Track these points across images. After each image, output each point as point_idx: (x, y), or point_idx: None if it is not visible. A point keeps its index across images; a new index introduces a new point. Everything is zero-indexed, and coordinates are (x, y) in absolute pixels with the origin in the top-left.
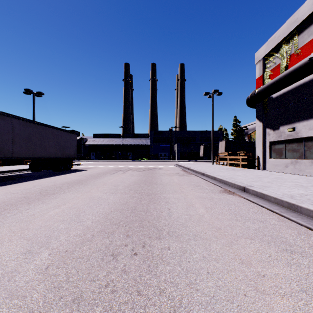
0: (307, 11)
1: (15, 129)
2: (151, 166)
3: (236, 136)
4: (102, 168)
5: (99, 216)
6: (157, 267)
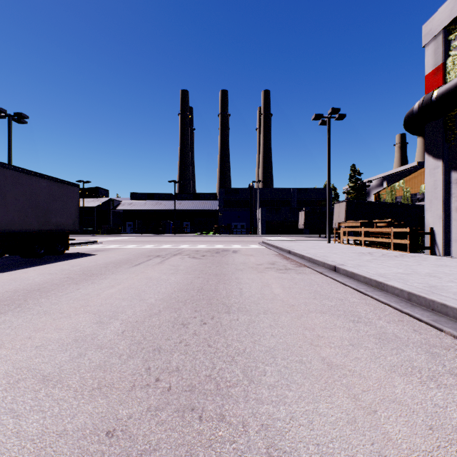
0: None
1: None
2: (219, 245)
3: (355, 196)
4: (129, 250)
5: None
6: None
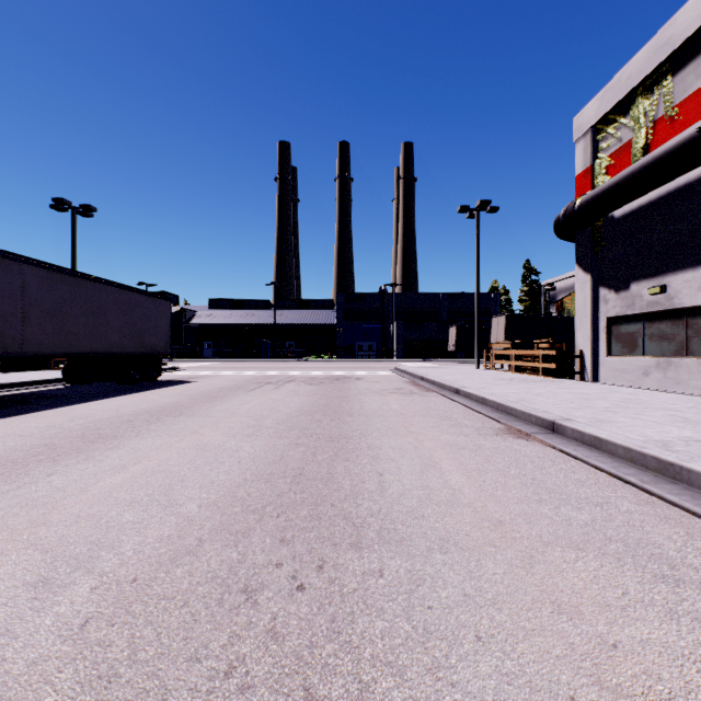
0: (694, 19)
1: (30, 289)
2: (338, 372)
3: (530, 306)
4: (229, 377)
5: (217, 491)
6: (354, 623)
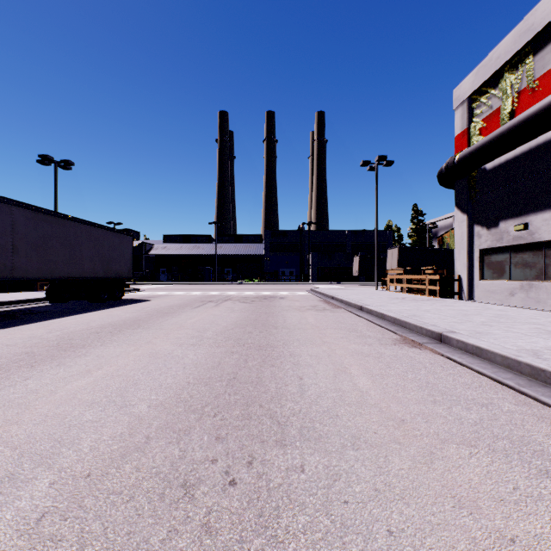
0: None
1: (18, 226)
2: (266, 292)
3: (417, 240)
4: (179, 297)
5: (164, 393)
6: (279, 518)
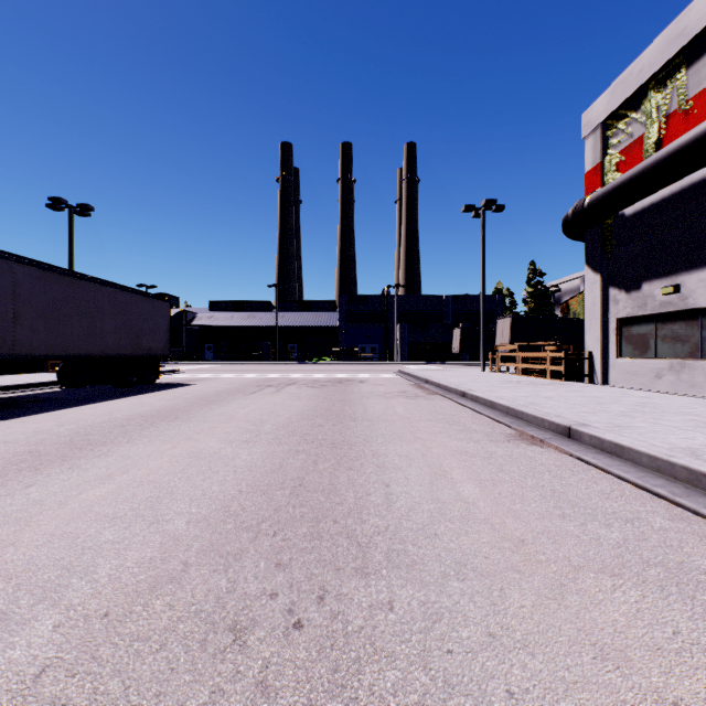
0: None
1: (21, 288)
2: (341, 374)
3: (535, 307)
4: (229, 380)
5: (208, 505)
6: (360, 673)
